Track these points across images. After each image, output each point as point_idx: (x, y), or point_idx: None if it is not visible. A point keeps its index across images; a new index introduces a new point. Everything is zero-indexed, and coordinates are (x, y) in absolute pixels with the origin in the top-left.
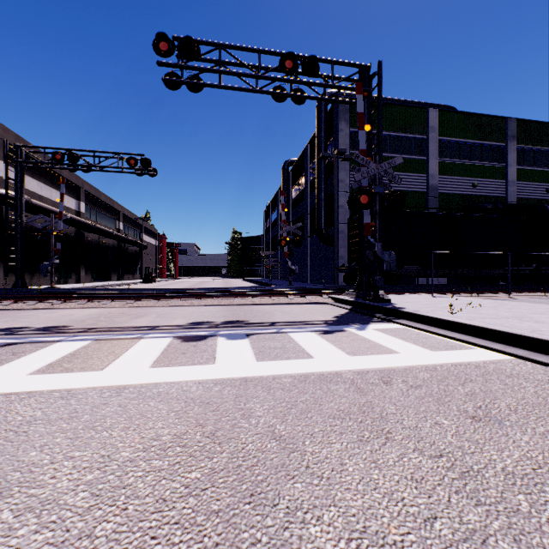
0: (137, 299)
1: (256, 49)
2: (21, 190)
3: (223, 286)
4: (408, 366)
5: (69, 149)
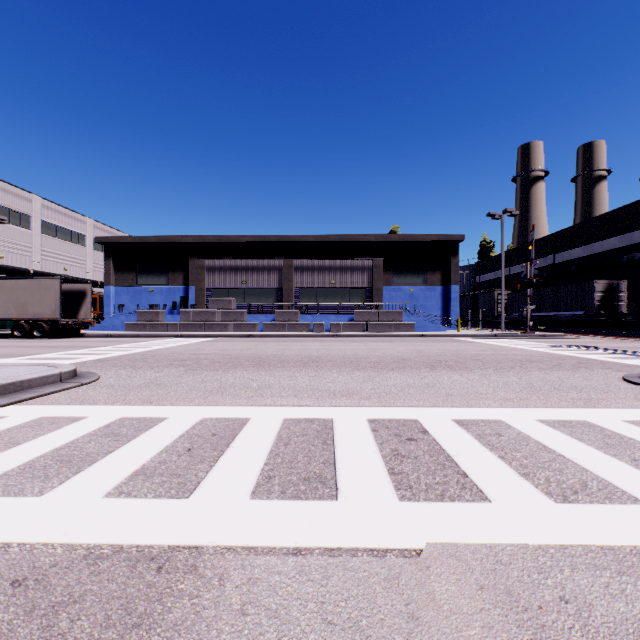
0: None
1: None
2: None
3: None
4: (633, 364)
5: None
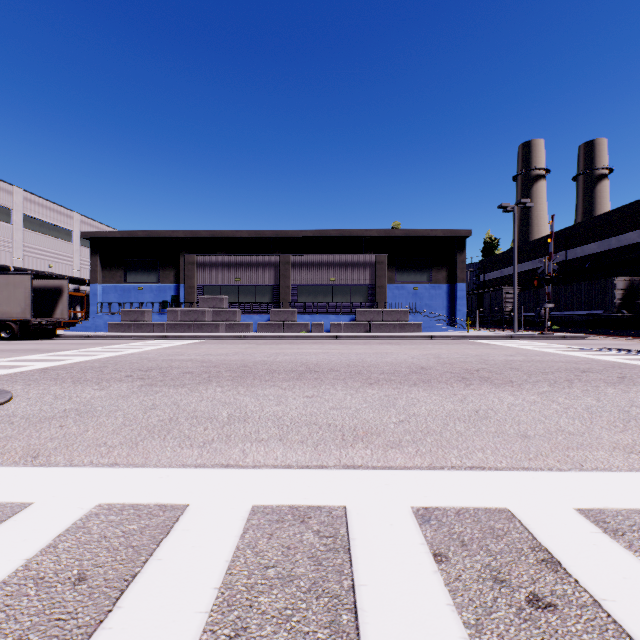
0: None
1: None
2: None
3: None
4: None
5: None
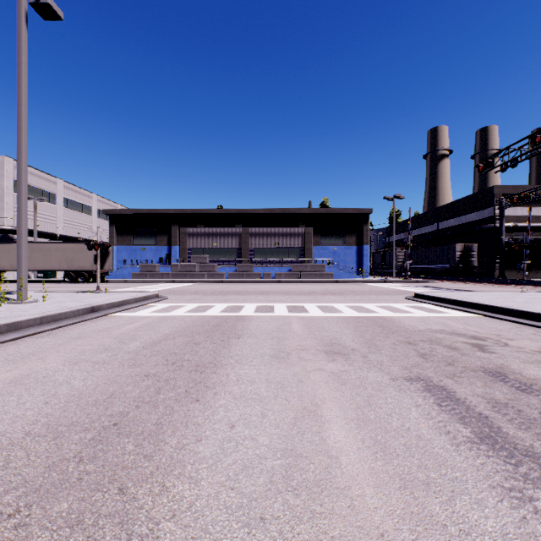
0: (496, 284)
1: (525, 137)
2: (501, 223)
3: None
4: None
5: (521, 192)
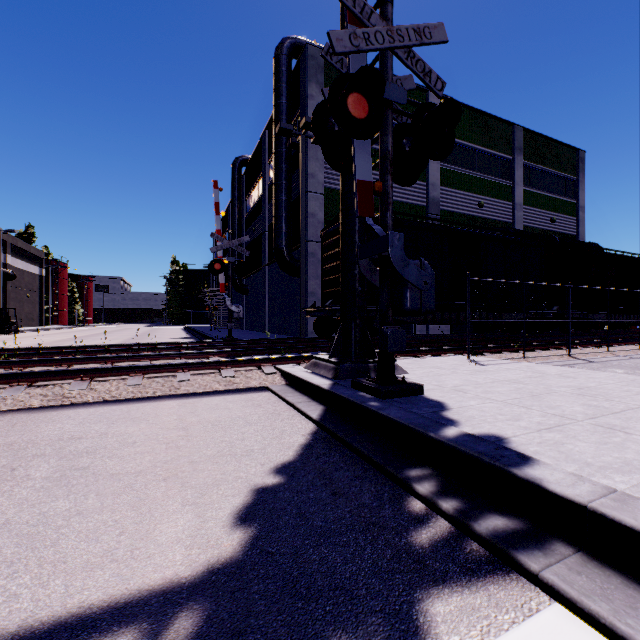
0: None
1: None
2: None
3: (126, 338)
4: None
5: None
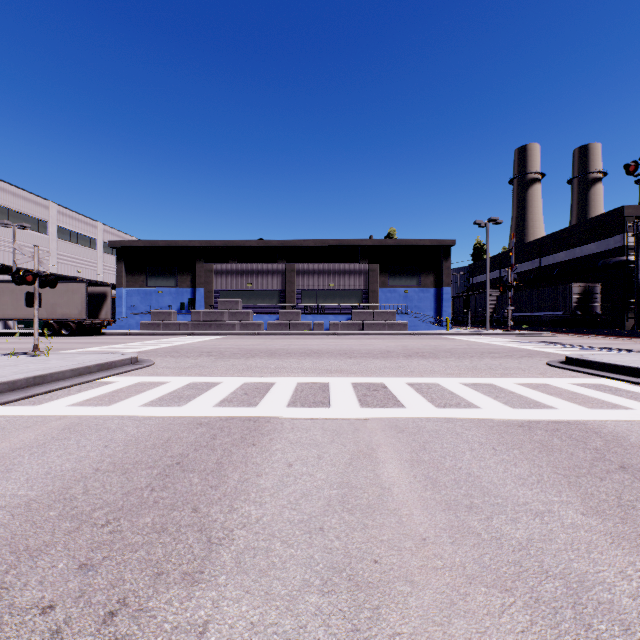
0: None
1: None
2: (636, 256)
3: None
4: None
5: None
